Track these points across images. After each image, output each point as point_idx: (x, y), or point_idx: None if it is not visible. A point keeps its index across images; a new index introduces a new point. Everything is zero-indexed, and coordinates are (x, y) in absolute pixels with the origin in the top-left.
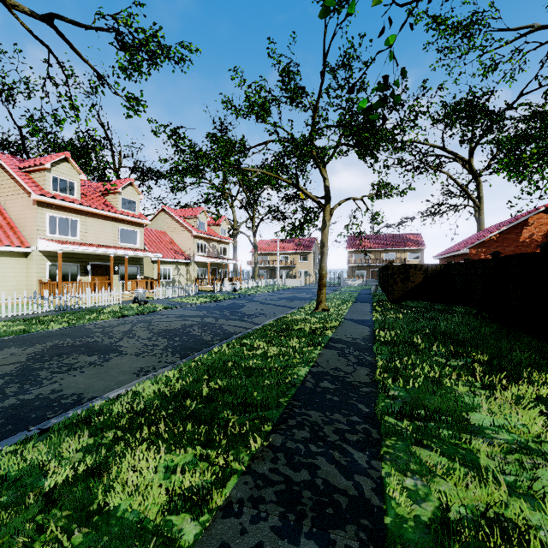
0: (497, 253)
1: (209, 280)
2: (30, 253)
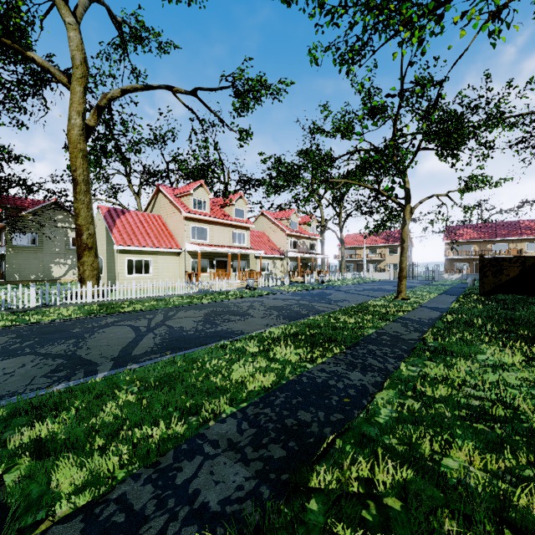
0: None
1: (300, 272)
2: (181, 252)
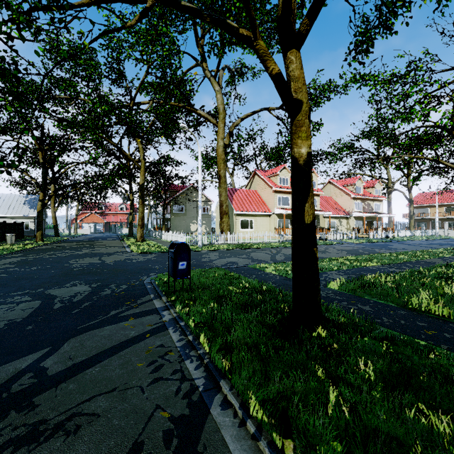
0: None
1: (364, 229)
2: (271, 215)
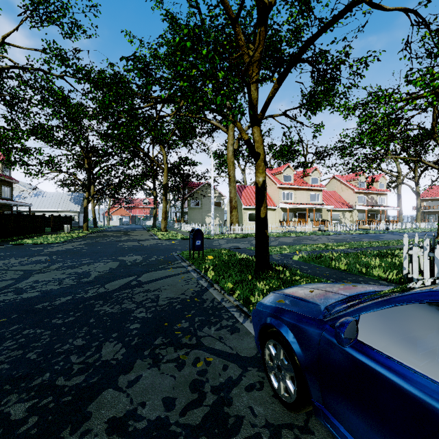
0: None
1: (366, 222)
2: (276, 208)
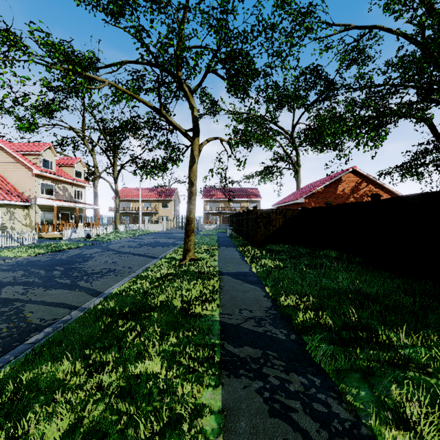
0: (378, 194)
1: (56, 226)
2: None
